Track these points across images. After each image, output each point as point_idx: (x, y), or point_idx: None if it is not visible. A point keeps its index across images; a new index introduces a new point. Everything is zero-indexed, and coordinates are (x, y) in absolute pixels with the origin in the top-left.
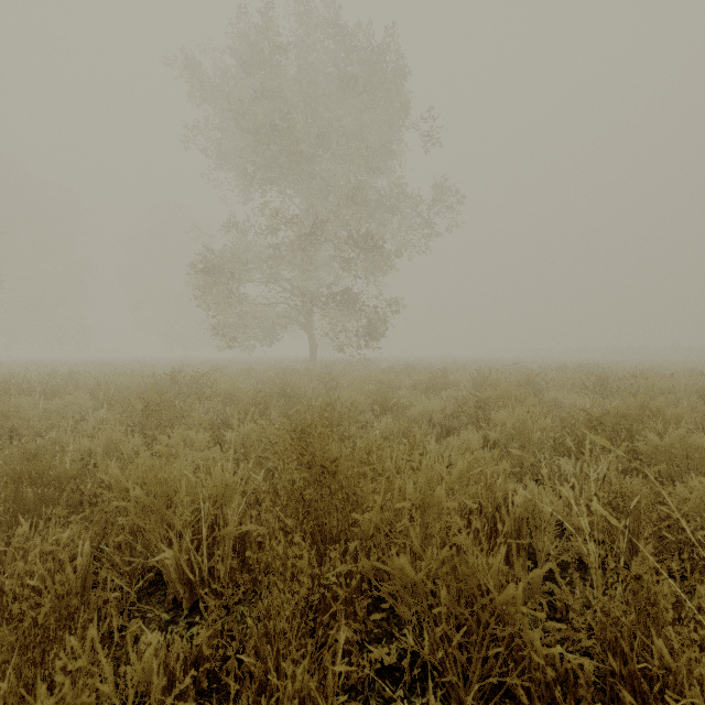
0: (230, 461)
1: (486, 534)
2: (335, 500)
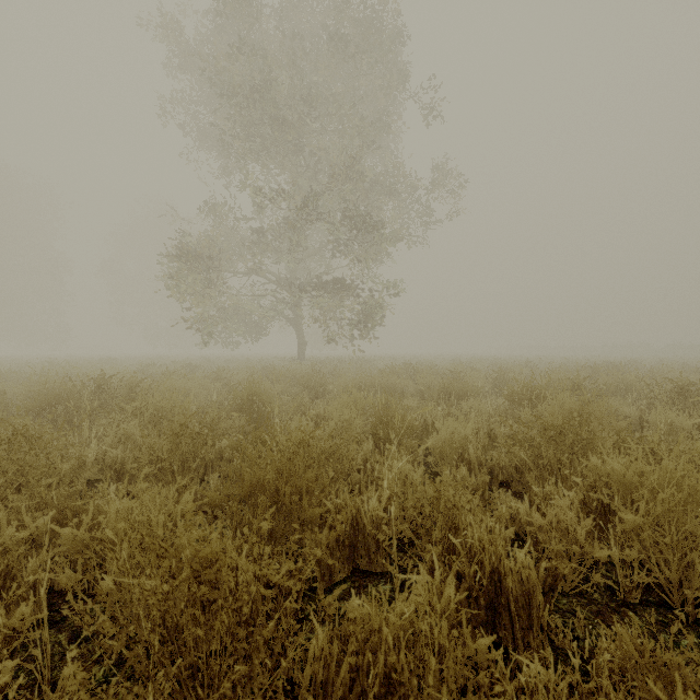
0: None
1: None
2: None
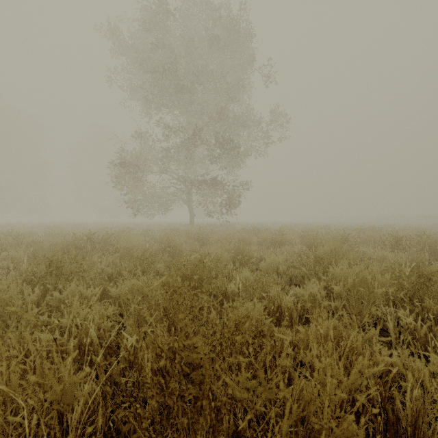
0: (70, 356)
1: (380, 435)
2: (201, 419)
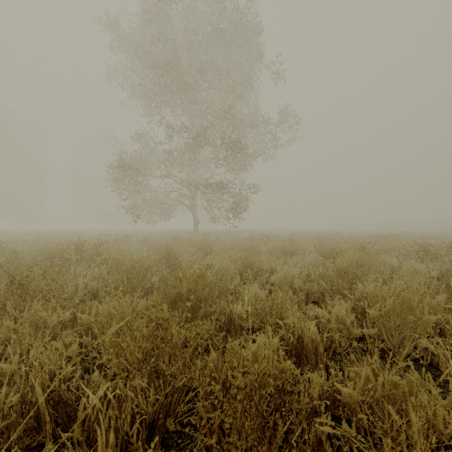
0: None
1: None
2: None
